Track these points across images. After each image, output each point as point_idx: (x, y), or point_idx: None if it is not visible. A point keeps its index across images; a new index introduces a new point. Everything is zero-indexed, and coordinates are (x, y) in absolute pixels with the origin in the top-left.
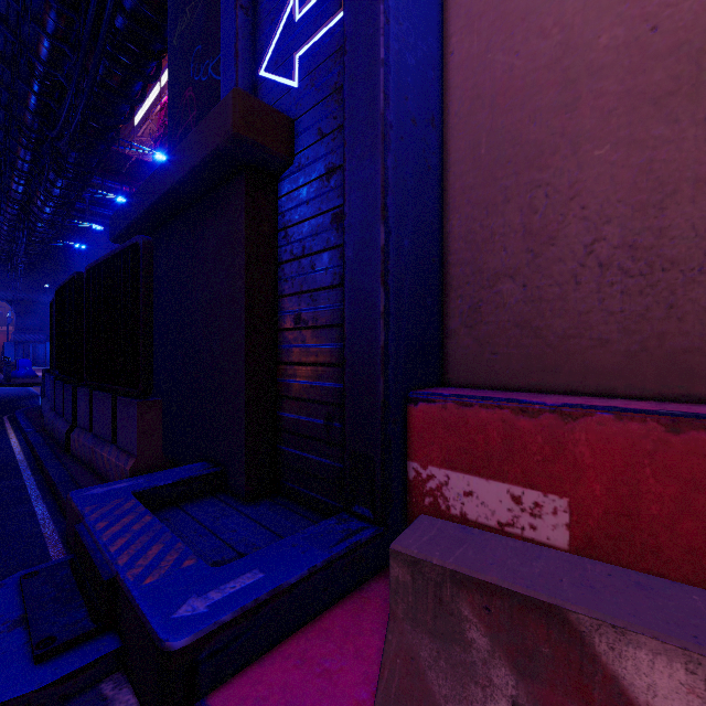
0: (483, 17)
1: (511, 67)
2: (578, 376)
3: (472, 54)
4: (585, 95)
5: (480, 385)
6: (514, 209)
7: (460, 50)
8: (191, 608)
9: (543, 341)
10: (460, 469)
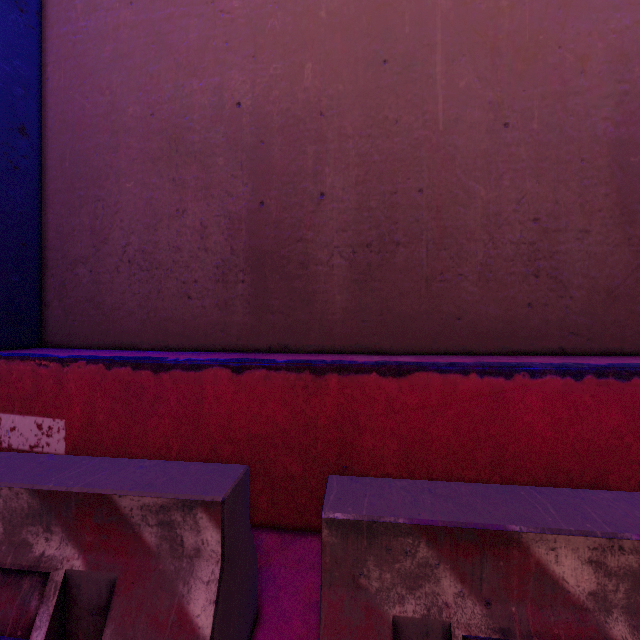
0: (68, 60)
1: (84, 107)
2: (119, 337)
3: (61, 86)
4: (122, 144)
5: (66, 345)
6: (86, 213)
7: (53, 79)
8: None
9: (101, 312)
10: (8, 411)
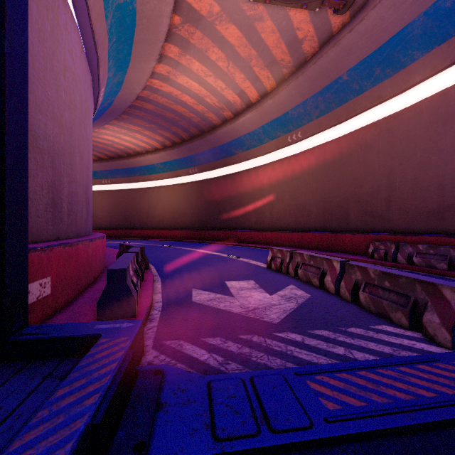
0: None
1: None
2: None
3: None
4: None
5: None
6: None
7: None
8: (128, 324)
9: None
10: None
